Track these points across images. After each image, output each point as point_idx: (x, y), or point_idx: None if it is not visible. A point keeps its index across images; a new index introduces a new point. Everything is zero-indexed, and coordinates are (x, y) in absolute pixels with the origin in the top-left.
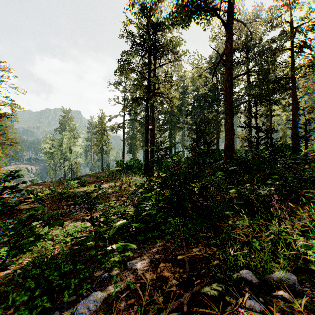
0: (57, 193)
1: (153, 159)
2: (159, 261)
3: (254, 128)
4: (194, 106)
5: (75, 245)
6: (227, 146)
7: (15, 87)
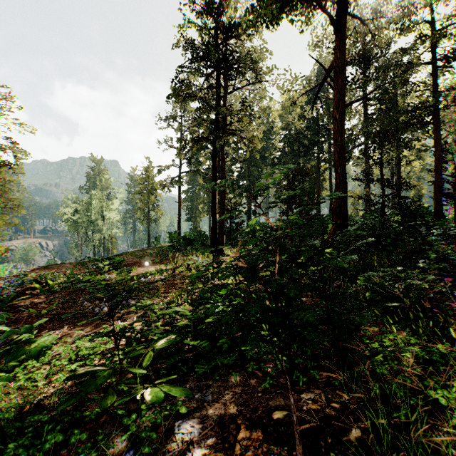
0: (77, 280)
1: (223, 230)
2: (237, 422)
3: (379, 182)
4: (284, 152)
5: (77, 385)
6: (336, 209)
7: (20, 124)
